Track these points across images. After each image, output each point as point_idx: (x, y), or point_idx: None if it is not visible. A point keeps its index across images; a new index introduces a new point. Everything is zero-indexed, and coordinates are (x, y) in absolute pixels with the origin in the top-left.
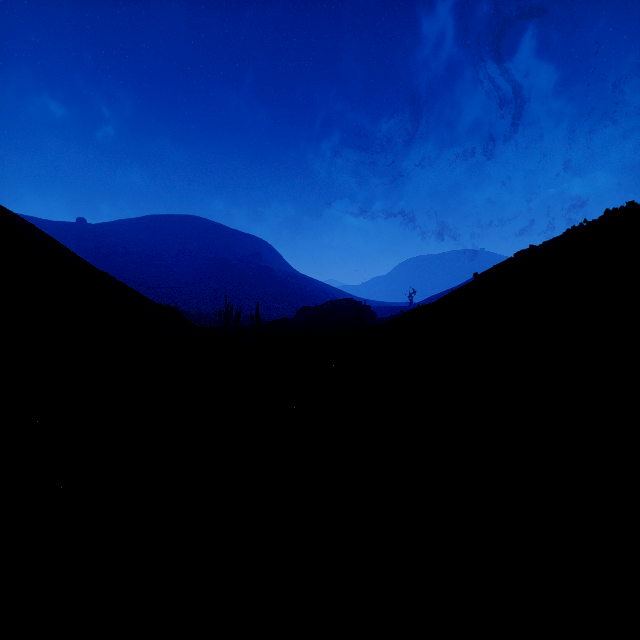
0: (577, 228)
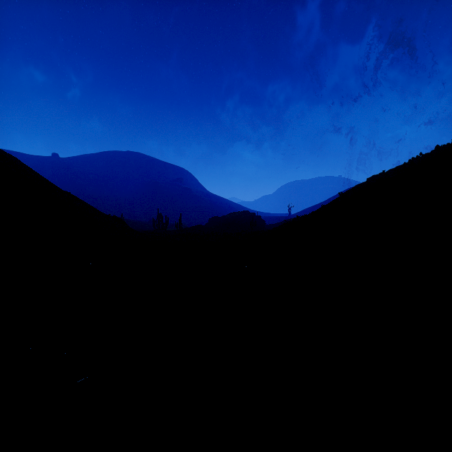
0: (416, 159)
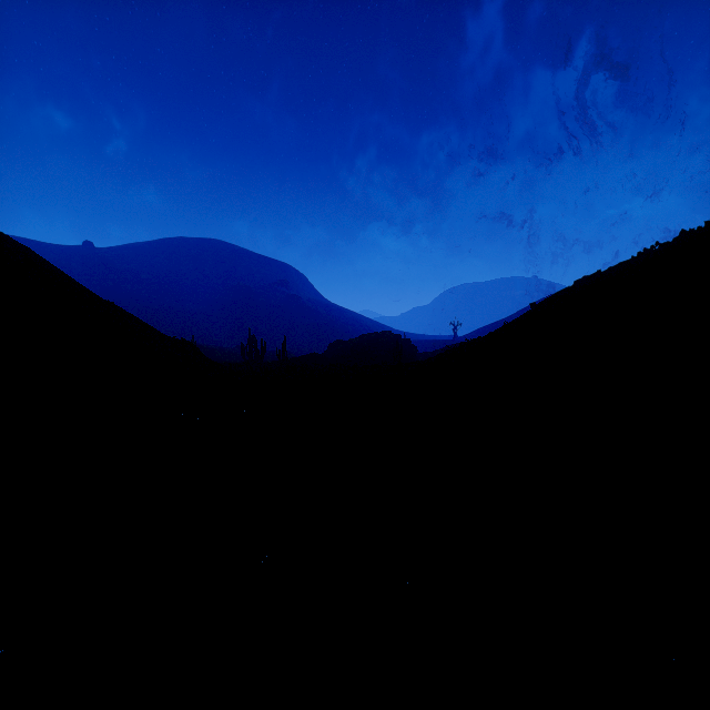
0: (650, 251)
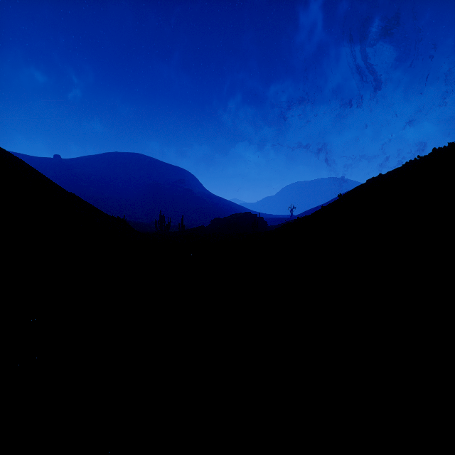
0: (413, 161)
